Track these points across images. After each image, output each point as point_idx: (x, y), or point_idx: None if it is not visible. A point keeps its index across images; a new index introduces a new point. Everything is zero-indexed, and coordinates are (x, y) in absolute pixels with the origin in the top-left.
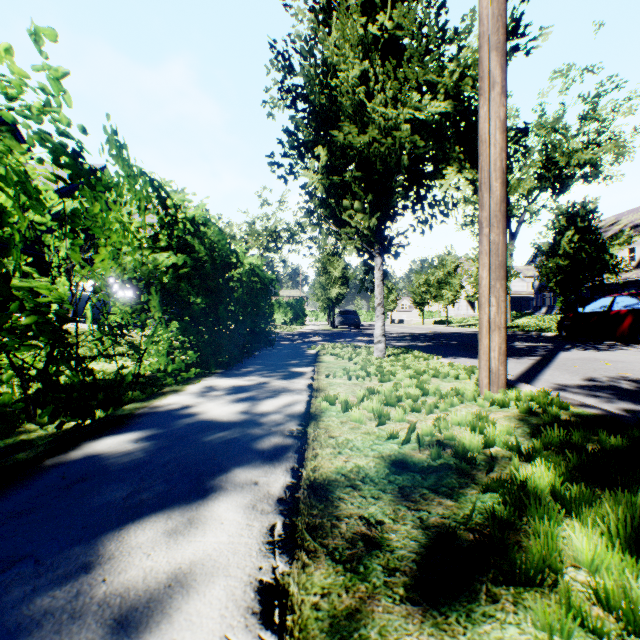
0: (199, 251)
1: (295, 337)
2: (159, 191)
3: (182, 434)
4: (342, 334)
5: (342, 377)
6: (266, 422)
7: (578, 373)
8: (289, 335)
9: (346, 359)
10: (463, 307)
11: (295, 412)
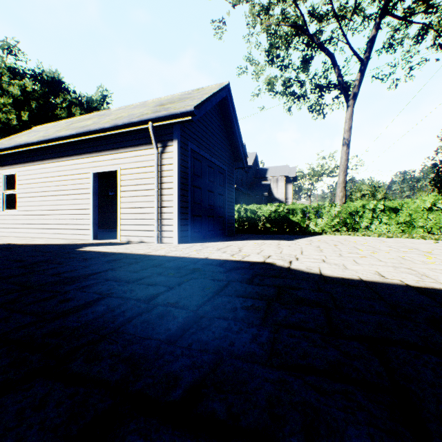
0: None
1: None
2: None
3: None
4: None
5: None
6: None
7: None
8: None
9: None
10: None
11: None
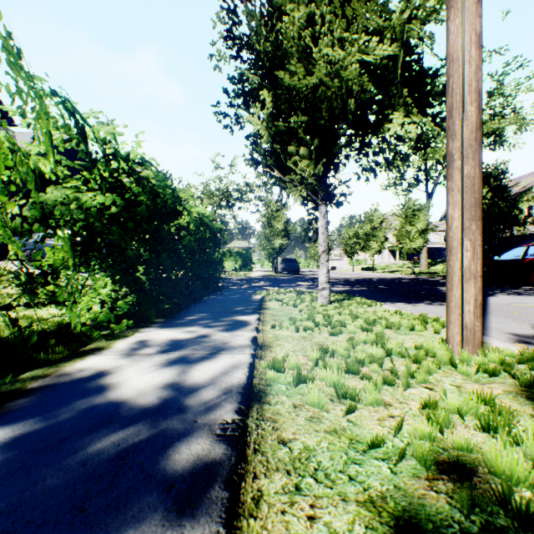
0: (141, 196)
1: (243, 282)
2: (73, 113)
3: (64, 434)
4: (284, 279)
5: (289, 328)
6: (192, 405)
7: (523, 320)
8: (238, 280)
9: (291, 305)
10: (386, 256)
11: (233, 384)
